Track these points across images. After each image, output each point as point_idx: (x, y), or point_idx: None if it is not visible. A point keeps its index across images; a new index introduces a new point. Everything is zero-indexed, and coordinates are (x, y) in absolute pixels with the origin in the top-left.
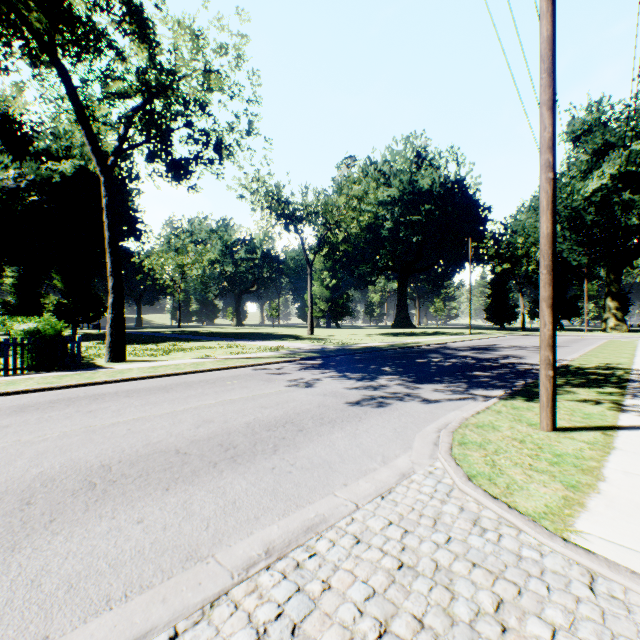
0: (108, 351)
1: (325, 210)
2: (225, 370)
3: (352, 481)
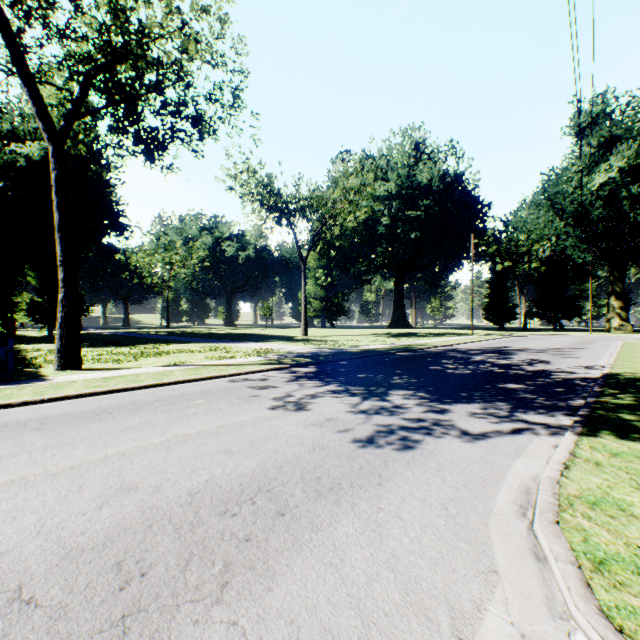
0: (57, 357)
1: (320, 203)
2: (196, 382)
3: None
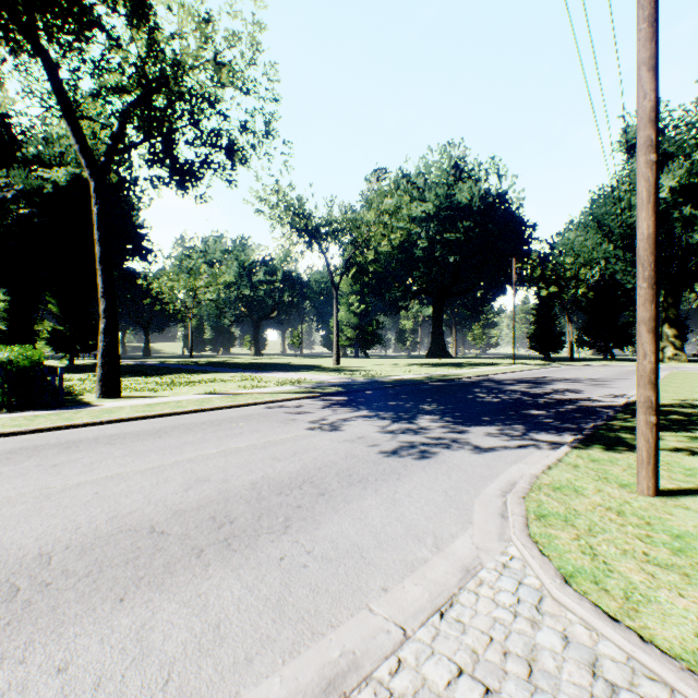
0: (99, 385)
1: (353, 226)
2: (235, 408)
3: (394, 583)
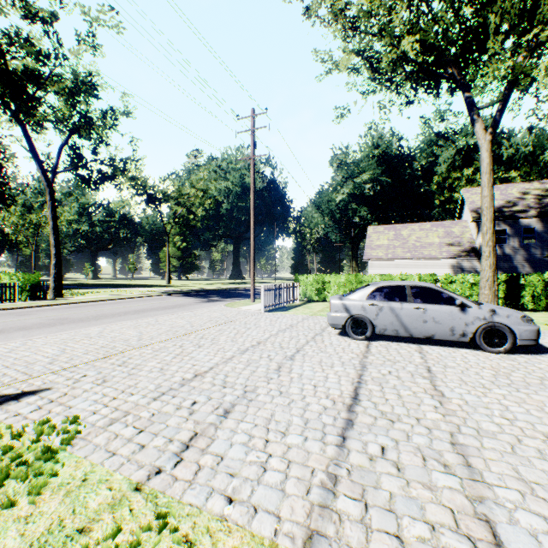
0: (53, 292)
1: (180, 196)
2: (135, 298)
3: (201, 308)
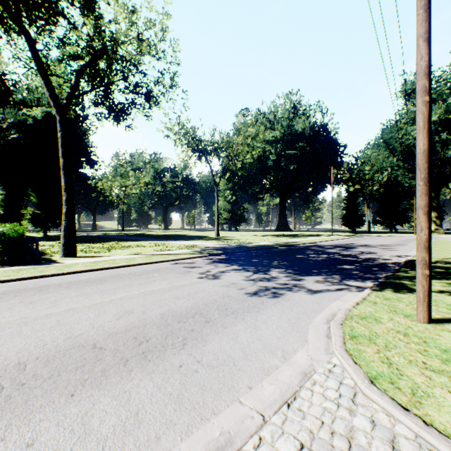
0: (62, 249)
1: (227, 146)
2: (151, 264)
3: (256, 383)
